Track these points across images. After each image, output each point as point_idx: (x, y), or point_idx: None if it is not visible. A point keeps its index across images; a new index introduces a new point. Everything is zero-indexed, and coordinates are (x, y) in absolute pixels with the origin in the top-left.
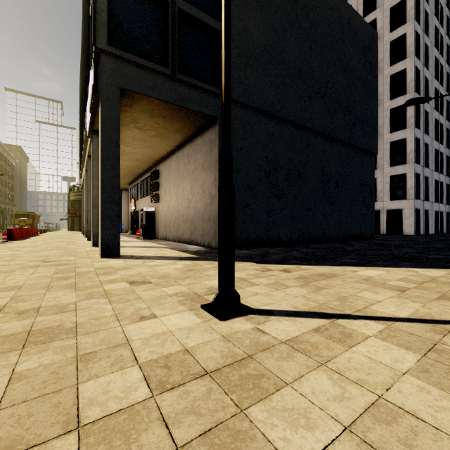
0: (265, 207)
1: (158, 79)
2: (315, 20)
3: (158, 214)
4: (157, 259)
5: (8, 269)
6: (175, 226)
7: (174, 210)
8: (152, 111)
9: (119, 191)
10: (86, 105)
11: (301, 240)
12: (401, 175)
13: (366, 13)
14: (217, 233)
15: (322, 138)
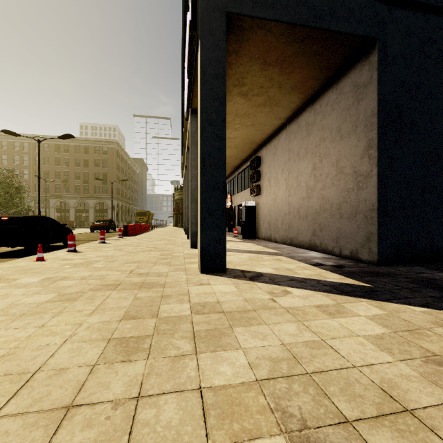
0: None
1: None
2: None
3: (259, 209)
4: (288, 284)
5: (78, 290)
6: (284, 224)
7: (282, 203)
8: (267, 54)
9: (225, 171)
10: (184, 83)
11: None
12: None
13: None
14: (375, 236)
15: None
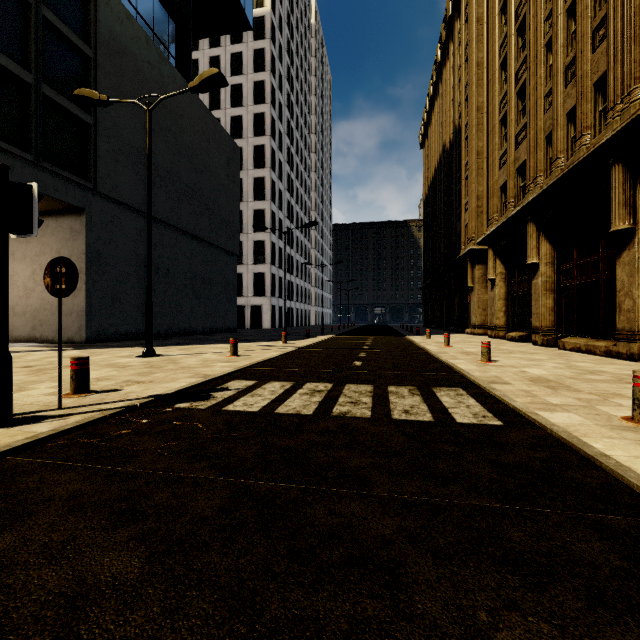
0: (135, 302)
1: (17, 163)
2: (184, 126)
3: None
4: (32, 351)
5: None
6: None
7: None
8: None
9: None
10: None
11: (170, 334)
12: (261, 273)
13: (234, 104)
14: (84, 327)
15: (190, 237)
